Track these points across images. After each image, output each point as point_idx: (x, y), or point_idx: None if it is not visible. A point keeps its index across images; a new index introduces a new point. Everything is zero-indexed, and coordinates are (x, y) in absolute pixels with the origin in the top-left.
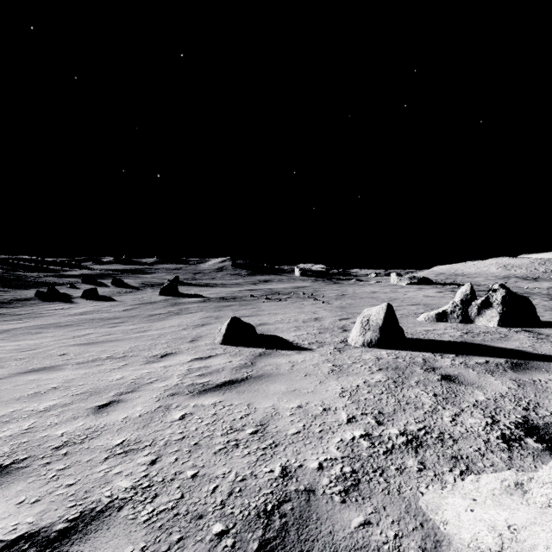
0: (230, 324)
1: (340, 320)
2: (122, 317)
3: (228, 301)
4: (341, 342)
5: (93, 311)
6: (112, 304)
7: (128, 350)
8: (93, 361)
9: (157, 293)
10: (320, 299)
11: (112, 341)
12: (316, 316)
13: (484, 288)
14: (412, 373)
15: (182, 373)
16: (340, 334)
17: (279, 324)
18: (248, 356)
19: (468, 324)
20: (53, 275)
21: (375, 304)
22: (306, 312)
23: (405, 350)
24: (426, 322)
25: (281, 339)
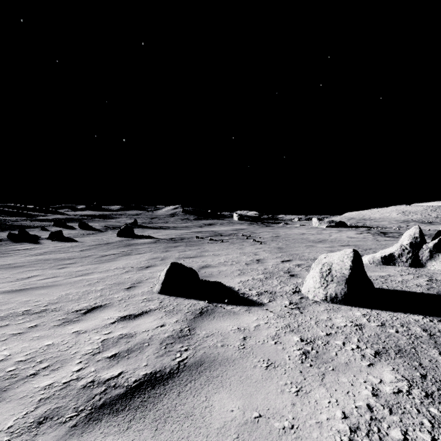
0: (169, 271)
1: (282, 262)
2: (76, 258)
3: (176, 242)
4: (295, 293)
5: (53, 252)
6: (73, 244)
7: (55, 301)
8: (2, 319)
9: (115, 235)
10: (258, 240)
11: (45, 288)
12: (257, 257)
13: (393, 230)
14: (436, 365)
15: (92, 349)
16: (288, 280)
17: (222, 267)
18: (187, 315)
19: (420, 268)
20: (29, 219)
21: (309, 245)
22: (247, 253)
23: (383, 309)
24: (372, 265)
25: (225, 286)
